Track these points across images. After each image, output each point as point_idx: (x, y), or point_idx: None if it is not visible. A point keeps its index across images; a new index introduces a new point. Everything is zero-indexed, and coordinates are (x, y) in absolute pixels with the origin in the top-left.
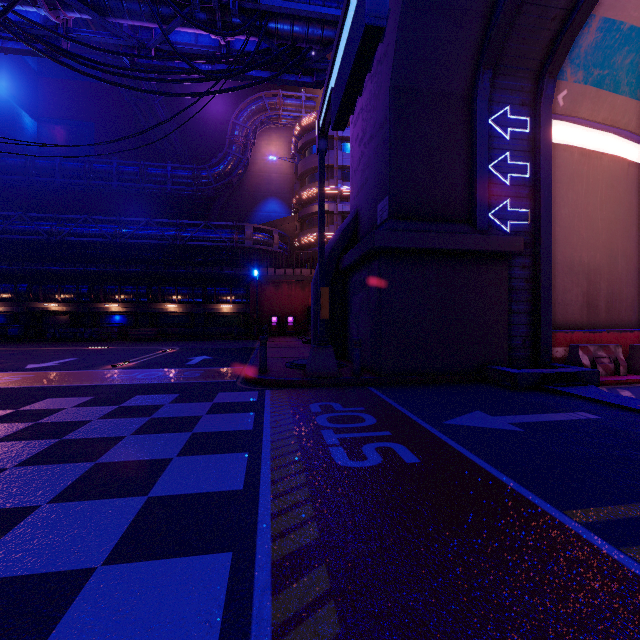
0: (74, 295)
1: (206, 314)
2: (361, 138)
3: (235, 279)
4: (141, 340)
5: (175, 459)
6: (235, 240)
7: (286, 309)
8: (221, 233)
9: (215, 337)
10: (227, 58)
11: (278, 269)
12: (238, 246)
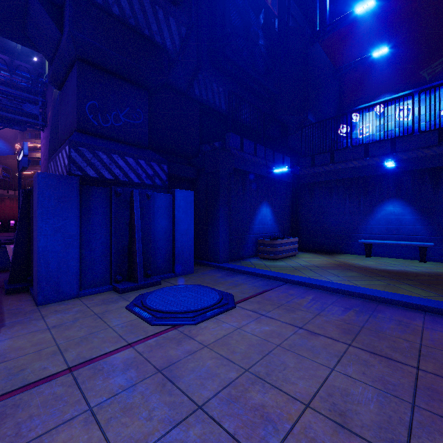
0: None
1: None
2: (44, 155)
3: None
4: None
5: None
6: None
7: (9, 215)
8: None
9: None
10: None
11: (2, 190)
12: None
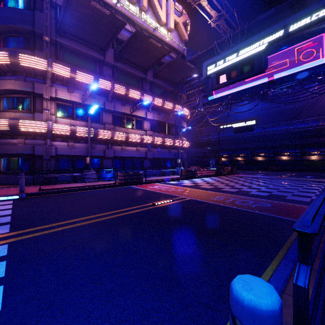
0: (246, 154)
1: (302, 160)
2: None
3: (319, 143)
4: (273, 170)
5: (322, 186)
6: (320, 125)
7: None
8: (311, 123)
9: (308, 171)
10: (324, 82)
11: None
12: (321, 127)
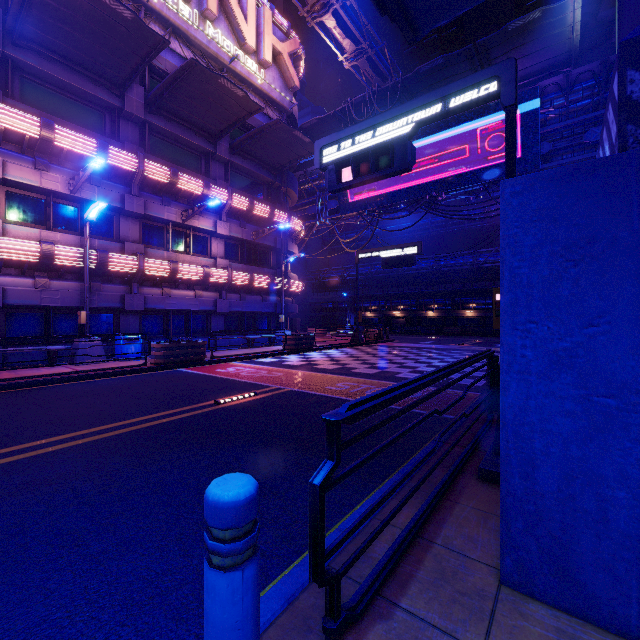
0: (408, 306)
1: None
2: None
3: None
4: (450, 335)
5: None
6: None
7: None
8: None
9: None
10: None
11: None
12: None
